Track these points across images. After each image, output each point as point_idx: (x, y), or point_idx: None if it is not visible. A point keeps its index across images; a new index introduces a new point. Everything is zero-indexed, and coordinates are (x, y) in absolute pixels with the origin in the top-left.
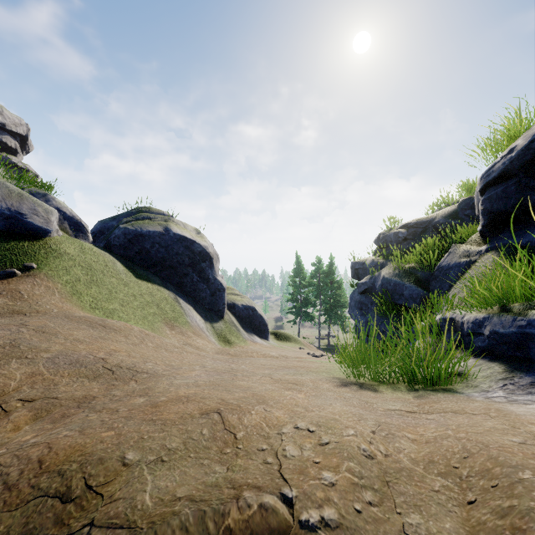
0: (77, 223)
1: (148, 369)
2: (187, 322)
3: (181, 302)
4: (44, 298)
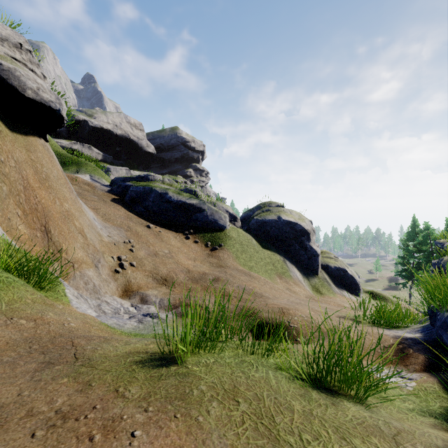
0: (234, 217)
1: (266, 296)
2: (290, 275)
3: (287, 262)
4: (227, 260)
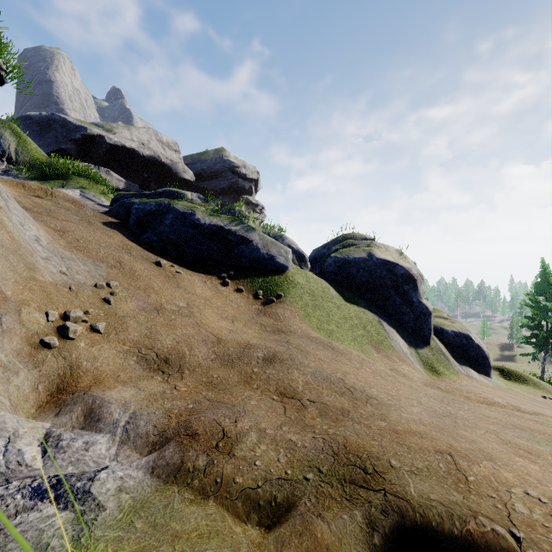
0: (300, 255)
1: (375, 396)
2: (391, 346)
3: (384, 325)
4: (291, 320)
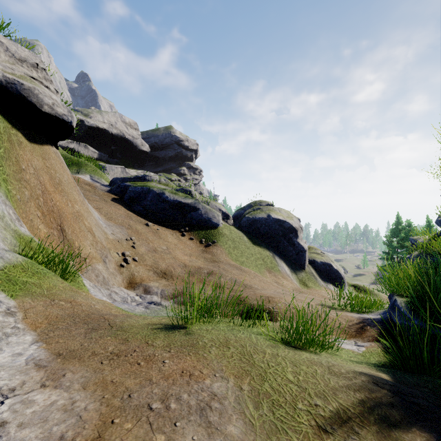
0: (227, 215)
1: (255, 287)
2: (279, 270)
3: (276, 258)
4: (220, 255)
